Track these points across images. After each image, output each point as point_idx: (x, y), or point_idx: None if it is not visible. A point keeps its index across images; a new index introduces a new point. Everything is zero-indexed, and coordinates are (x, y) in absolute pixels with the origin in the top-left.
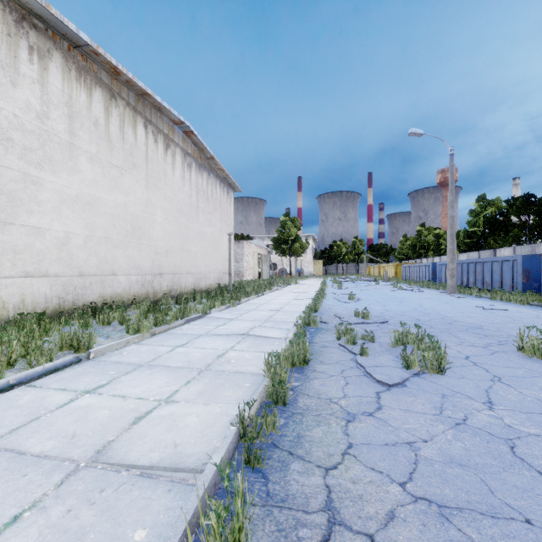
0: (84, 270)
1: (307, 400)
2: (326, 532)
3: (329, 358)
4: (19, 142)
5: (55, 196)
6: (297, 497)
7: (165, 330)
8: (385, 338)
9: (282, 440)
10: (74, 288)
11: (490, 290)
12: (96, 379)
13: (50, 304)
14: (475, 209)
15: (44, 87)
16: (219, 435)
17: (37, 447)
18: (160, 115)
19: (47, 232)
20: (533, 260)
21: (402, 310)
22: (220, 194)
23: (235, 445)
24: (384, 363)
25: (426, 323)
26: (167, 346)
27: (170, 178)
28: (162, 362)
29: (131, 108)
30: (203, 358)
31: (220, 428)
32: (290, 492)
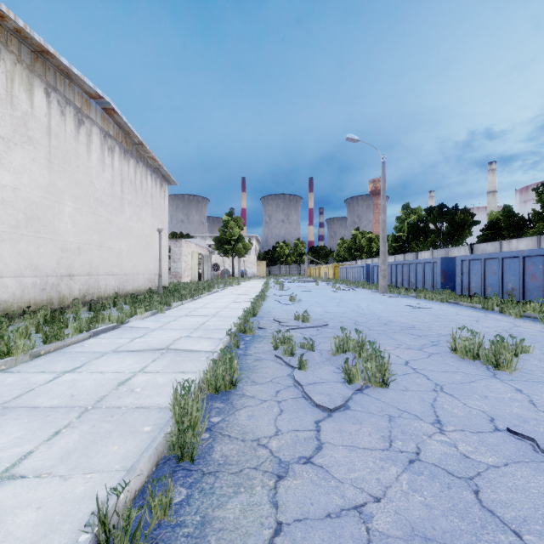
0: None
1: (227, 447)
2: None
3: (263, 375)
4: None
5: None
6: None
7: (57, 348)
8: (325, 344)
9: (175, 537)
10: None
11: (415, 289)
12: None
13: None
14: (401, 216)
15: None
16: None
17: None
18: (69, 83)
19: None
20: (449, 262)
21: (341, 311)
22: (152, 186)
23: None
24: (325, 378)
25: (364, 325)
26: (49, 373)
27: (84, 161)
28: (28, 401)
29: (25, 67)
30: (96, 389)
31: (66, 536)
32: None
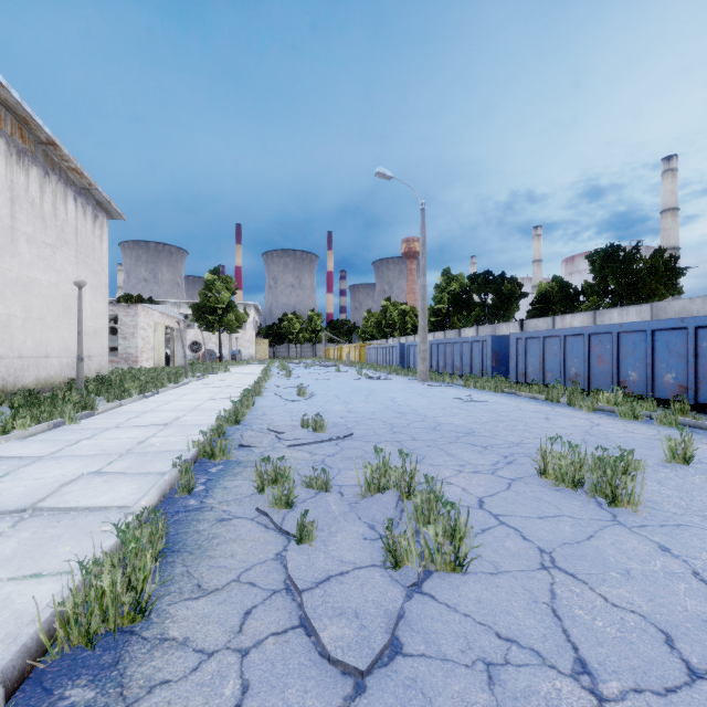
0: None
1: None
2: None
3: (224, 564)
4: None
5: None
6: None
7: None
8: (349, 472)
9: None
10: None
11: (461, 375)
12: None
13: None
14: (440, 284)
15: None
16: None
17: None
18: None
19: None
20: (502, 341)
21: (371, 409)
22: (76, 216)
23: None
24: (348, 559)
25: (405, 432)
26: None
27: None
28: None
29: None
30: None
31: None
32: None
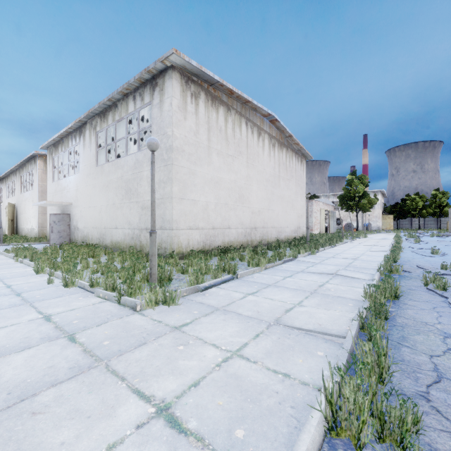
0: (214, 225)
1: (404, 320)
2: (436, 379)
3: (418, 298)
4: (187, 151)
5: (201, 180)
6: (411, 362)
7: (271, 266)
8: None
9: (390, 336)
10: (210, 236)
11: None
12: (249, 289)
13: (199, 246)
14: None
15: (197, 116)
16: (345, 324)
17: (245, 313)
18: (255, 113)
19: (198, 202)
20: None
21: None
22: (295, 163)
23: (358, 331)
24: None
25: None
26: (279, 276)
27: (261, 157)
28: (282, 285)
29: (238, 114)
30: (309, 286)
31: (344, 322)
32: (404, 359)
